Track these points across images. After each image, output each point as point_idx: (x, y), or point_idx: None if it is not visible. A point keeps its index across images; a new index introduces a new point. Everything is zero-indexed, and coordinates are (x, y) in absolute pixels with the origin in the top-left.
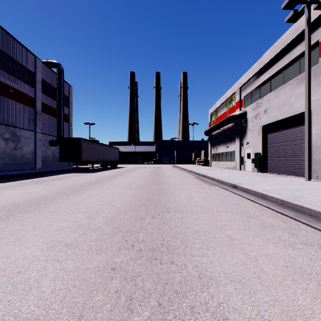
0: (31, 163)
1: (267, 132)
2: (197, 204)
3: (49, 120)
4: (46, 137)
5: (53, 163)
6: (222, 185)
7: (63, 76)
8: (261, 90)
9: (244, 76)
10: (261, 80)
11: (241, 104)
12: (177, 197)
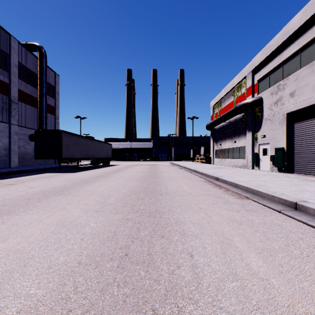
0: (4, 160)
1: (294, 121)
2: (275, 301)
3: (30, 111)
4: (25, 131)
5: (34, 161)
6: (261, 199)
7: (46, 61)
8: (285, 68)
9: (259, 55)
10: (284, 55)
11: (253, 90)
12: (195, 245)
